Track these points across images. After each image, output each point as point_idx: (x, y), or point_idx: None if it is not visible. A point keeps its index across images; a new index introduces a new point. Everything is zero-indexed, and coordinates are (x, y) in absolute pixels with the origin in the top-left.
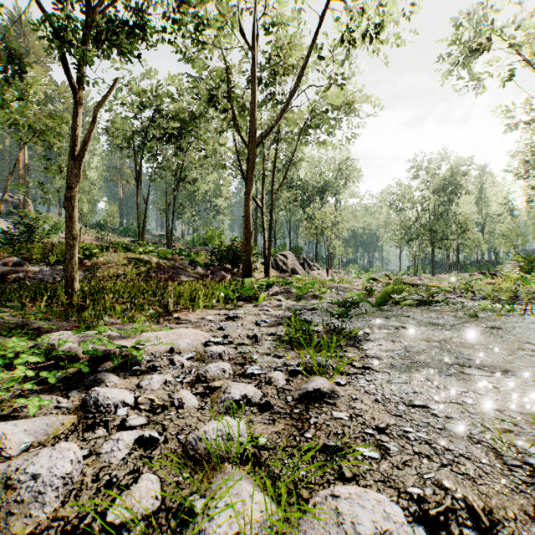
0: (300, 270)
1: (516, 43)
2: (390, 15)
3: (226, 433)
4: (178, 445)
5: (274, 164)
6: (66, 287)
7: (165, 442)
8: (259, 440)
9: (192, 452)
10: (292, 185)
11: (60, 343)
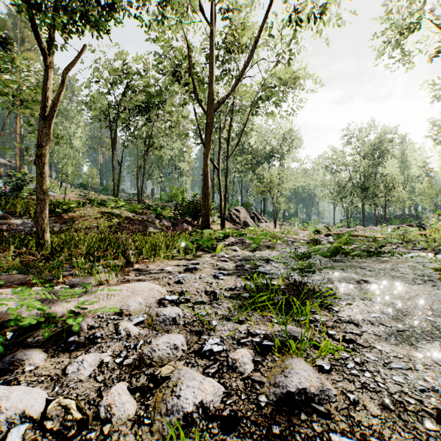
0: (251, 222)
1: None
2: None
3: None
4: None
5: (229, 131)
6: (37, 238)
7: None
8: None
9: None
10: (243, 151)
11: None
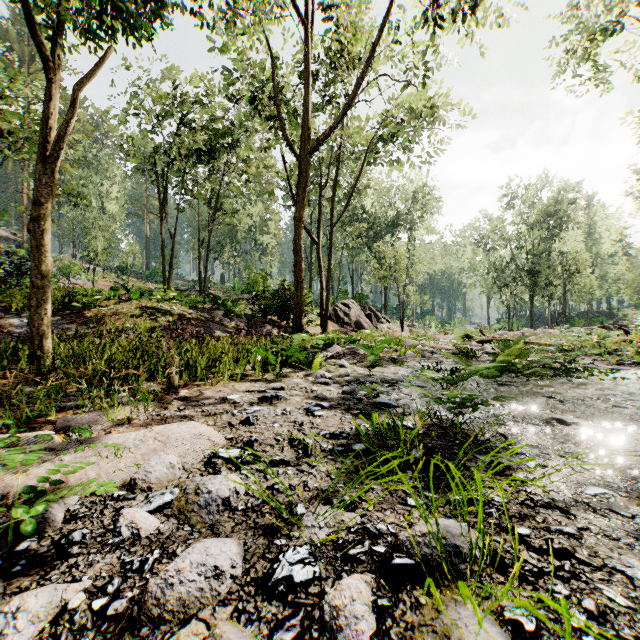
0: (366, 323)
1: None
2: None
3: None
4: None
5: (334, 186)
6: (31, 347)
7: None
8: None
9: None
10: (355, 218)
11: None
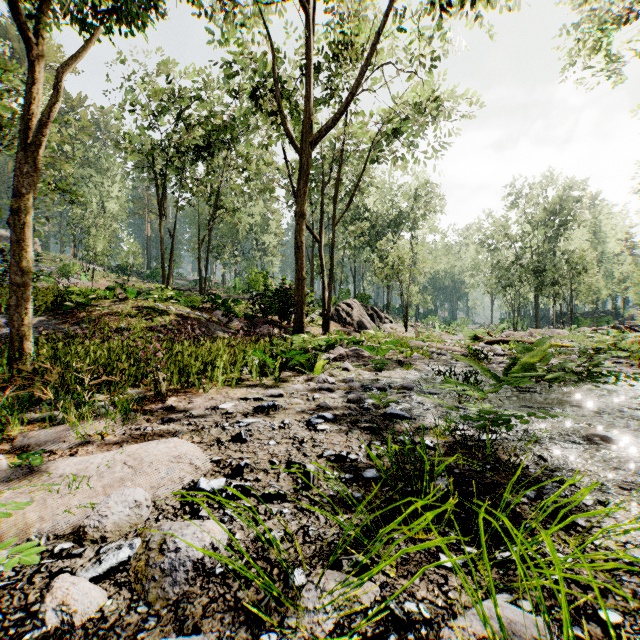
0: (369, 323)
1: None
2: None
3: None
4: None
5: (336, 183)
6: (11, 349)
7: None
8: None
9: None
10: (357, 217)
11: None
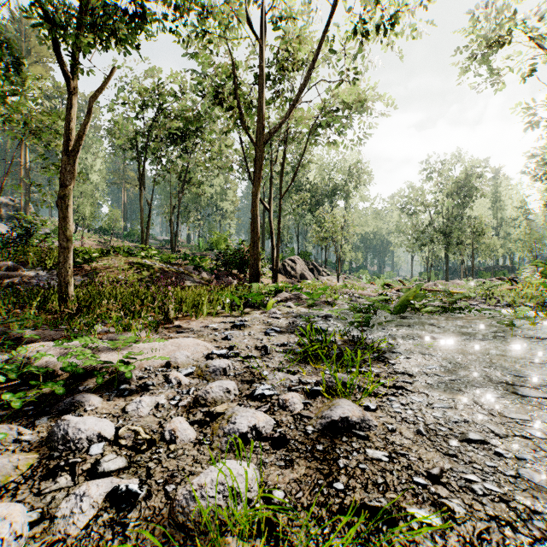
0: (309, 276)
1: (539, 35)
2: (406, 5)
3: (228, 491)
4: (164, 501)
5: (282, 164)
6: (59, 292)
7: (146, 498)
8: (274, 494)
9: (182, 517)
10: (300, 188)
11: (37, 357)
